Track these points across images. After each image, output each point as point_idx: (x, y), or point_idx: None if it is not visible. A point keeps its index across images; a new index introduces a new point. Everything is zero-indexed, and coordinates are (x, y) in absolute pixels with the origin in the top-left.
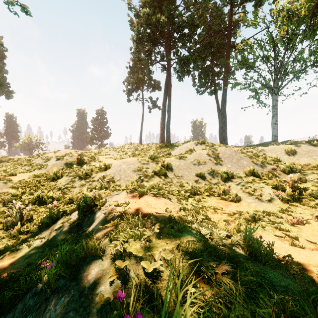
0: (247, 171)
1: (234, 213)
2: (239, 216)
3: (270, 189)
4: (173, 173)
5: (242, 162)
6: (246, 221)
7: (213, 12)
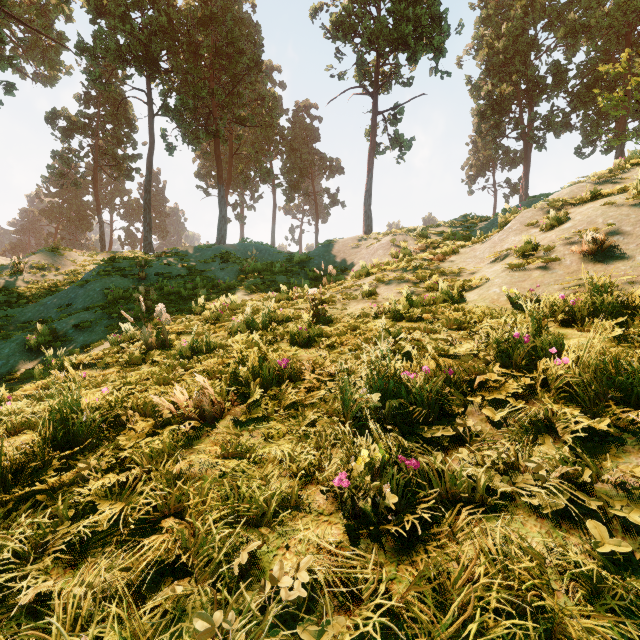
0: None
1: None
2: None
3: None
4: None
5: None
6: None
7: None
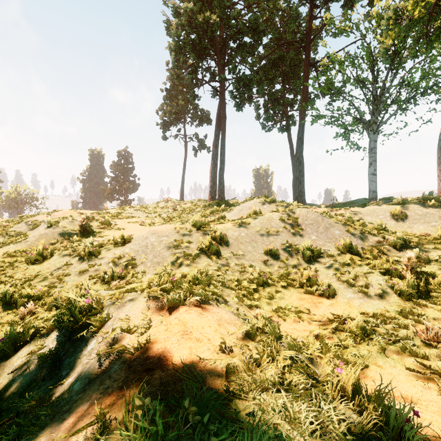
0: (341, 246)
1: (330, 320)
2: (339, 326)
3: (379, 277)
4: (230, 249)
5: (332, 231)
6: (352, 338)
7: (285, 16)
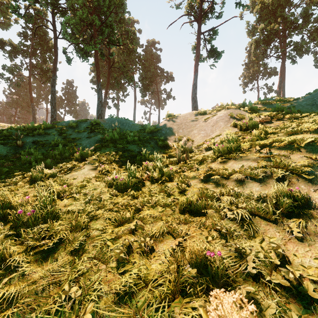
0: None
1: None
2: None
3: None
4: None
5: None
6: None
7: None
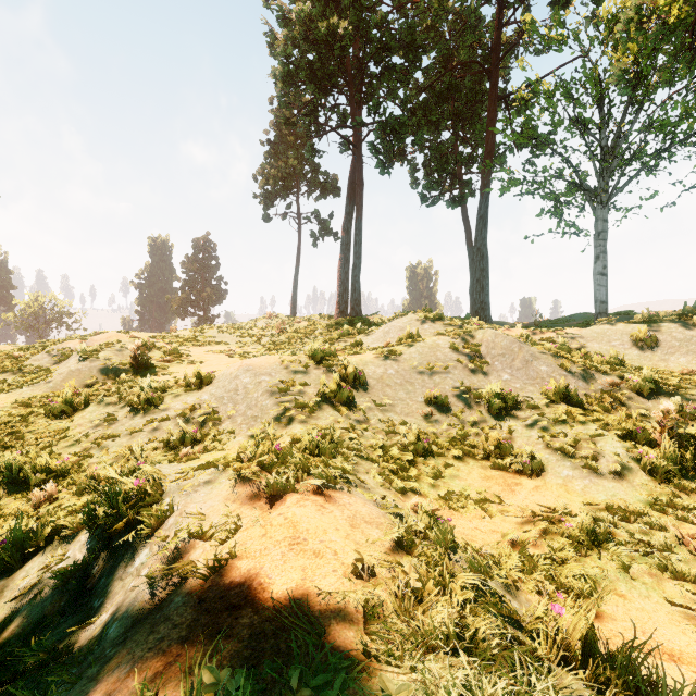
0: (550, 391)
1: (535, 514)
2: (550, 525)
3: (616, 442)
4: (370, 395)
5: (536, 367)
6: (574, 547)
7: (457, 21)
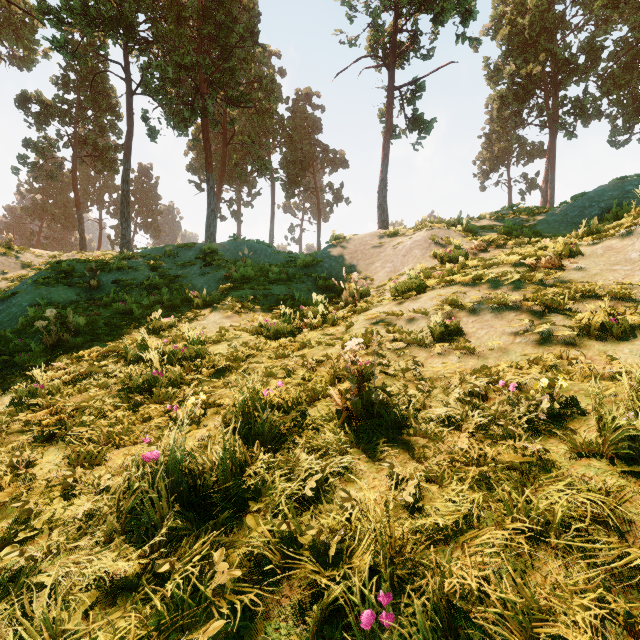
0: None
1: None
2: None
3: None
4: None
5: None
6: None
7: None
